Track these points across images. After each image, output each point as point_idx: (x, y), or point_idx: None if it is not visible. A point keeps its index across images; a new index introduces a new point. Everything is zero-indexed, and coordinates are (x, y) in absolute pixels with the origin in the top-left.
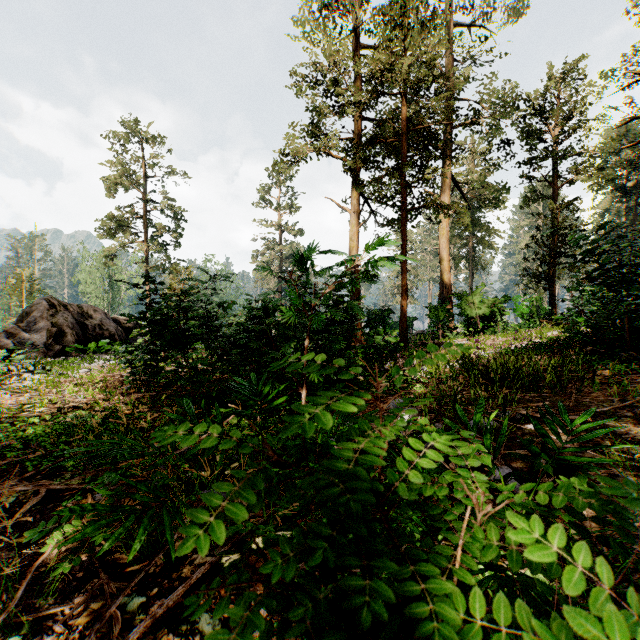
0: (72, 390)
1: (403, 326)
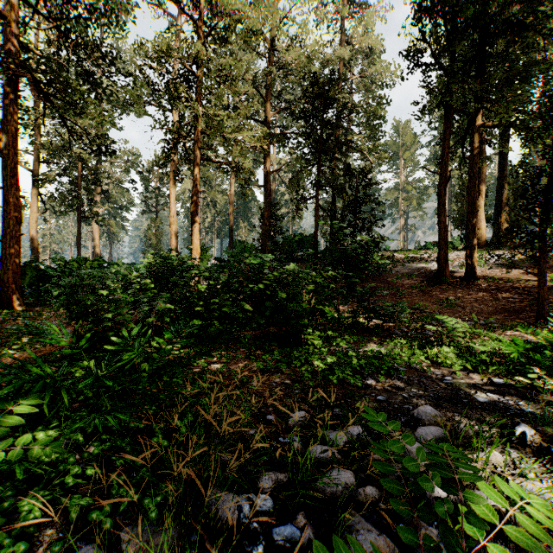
0: None
1: None
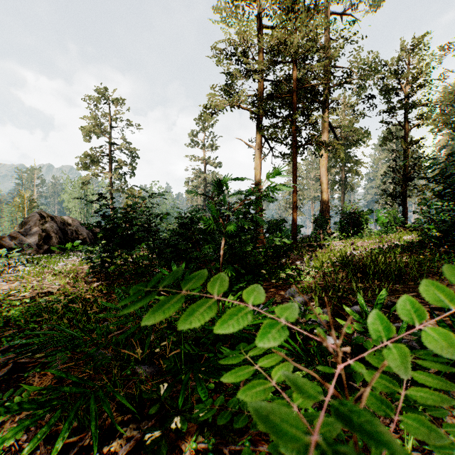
0: (49, 279)
1: (294, 232)
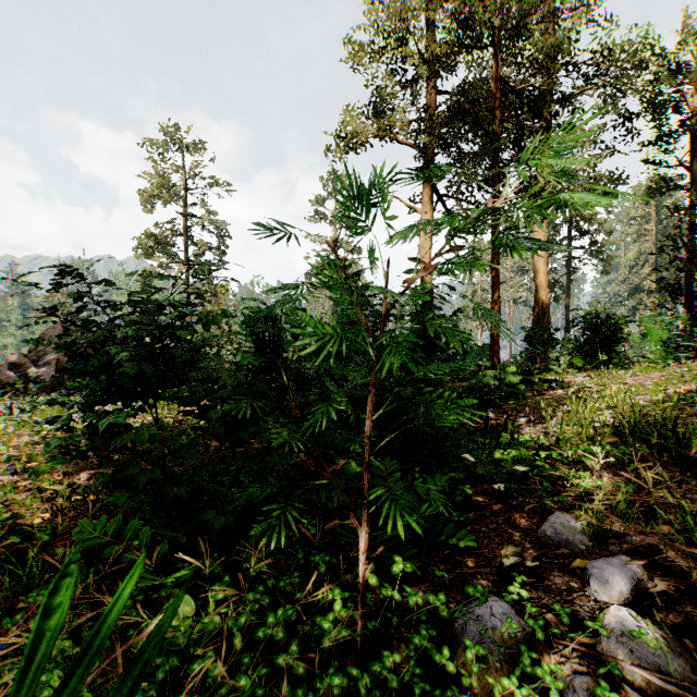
0: None
1: (494, 357)
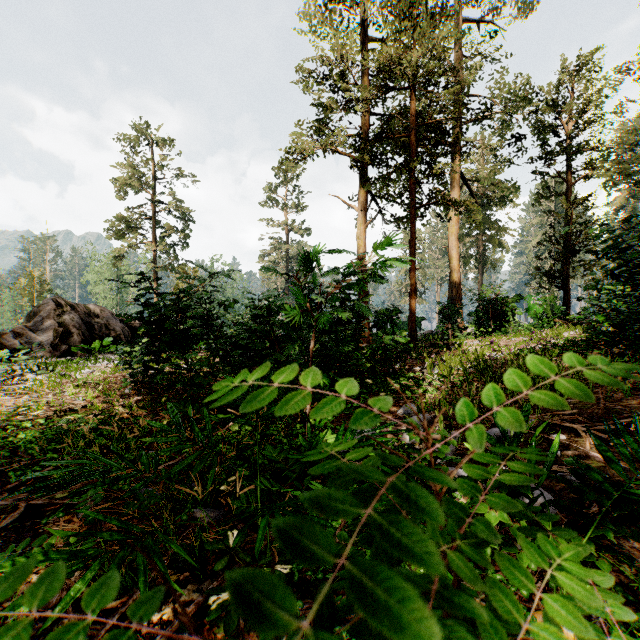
0: (71, 392)
1: (412, 326)
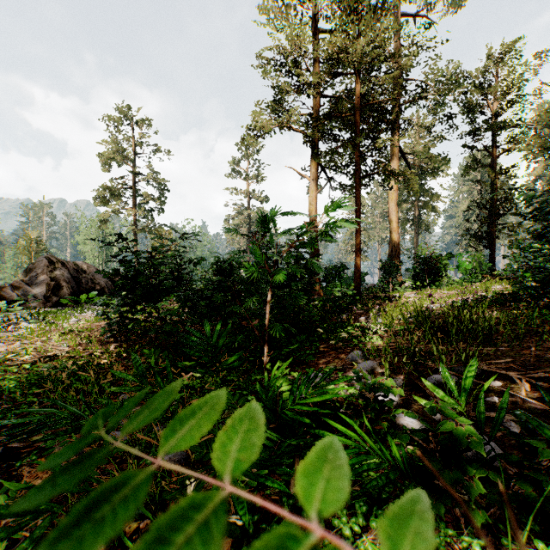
0: (57, 339)
1: (357, 280)
